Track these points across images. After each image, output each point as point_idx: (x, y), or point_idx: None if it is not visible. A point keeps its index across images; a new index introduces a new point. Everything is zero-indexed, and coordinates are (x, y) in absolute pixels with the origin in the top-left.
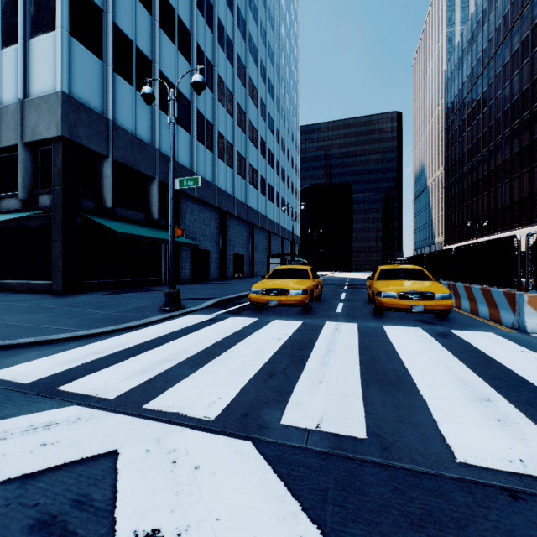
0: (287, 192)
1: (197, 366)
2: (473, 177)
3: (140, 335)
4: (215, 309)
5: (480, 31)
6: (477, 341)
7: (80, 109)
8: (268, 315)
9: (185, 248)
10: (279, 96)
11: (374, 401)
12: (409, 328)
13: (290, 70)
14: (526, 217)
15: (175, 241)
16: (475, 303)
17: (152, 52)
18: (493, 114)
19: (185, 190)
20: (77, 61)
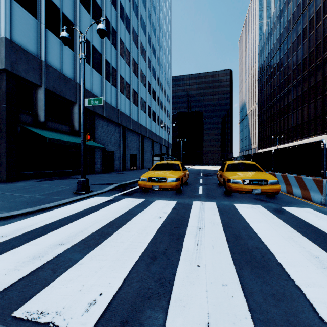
0: (164, 116)
1: (88, 248)
2: (274, 109)
3: (50, 216)
4: (114, 191)
5: (278, 22)
6: (305, 217)
7: (20, 51)
8: (152, 196)
9: (97, 150)
10: (159, 56)
11: (253, 290)
12: (253, 206)
13: (166, 40)
14: (306, 133)
15: (90, 145)
16: (290, 186)
17: (74, 18)
18: (286, 72)
19: (98, 111)
20: (17, 17)
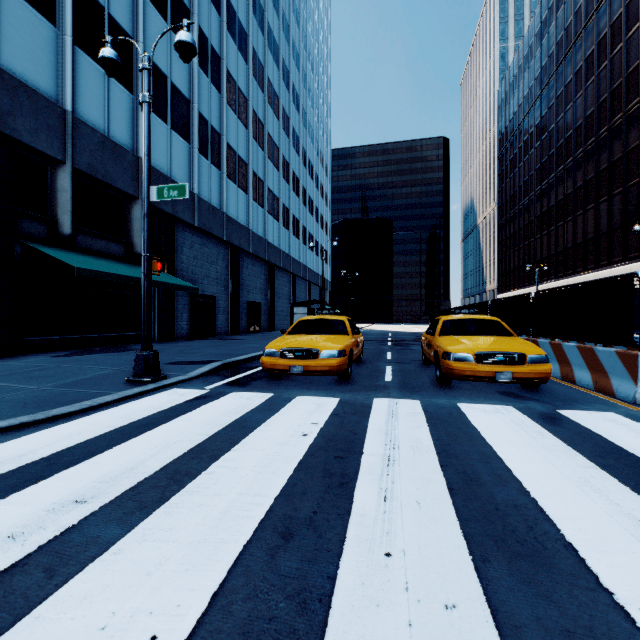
0: (316, 227)
1: (140, 512)
2: (531, 214)
3: (67, 432)
4: (212, 378)
5: (538, 45)
6: (607, 431)
7: (19, 90)
8: (290, 387)
9: (181, 293)
10: (306, 108)
11: (519, 621)
12: (497, 407)
13: (320, 78)
14: (591, 261)
15: (165, 282)
16: (568, 366)
17: (133, 26)
18: (554, 141)
19: (182, 216)
20: (14, 21)
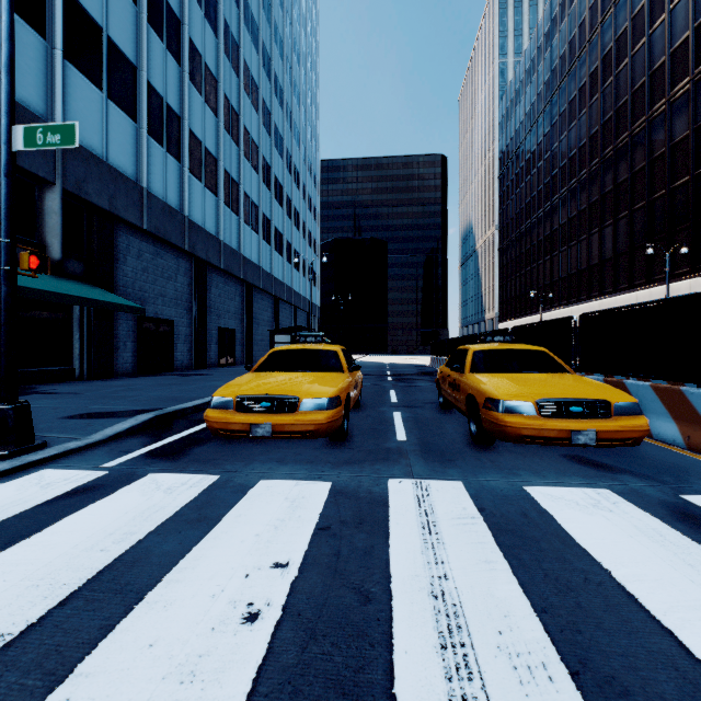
0: (302, 244)
1: None
2: (533, 238)
3: None
4: (130, 442)
5: (541, 59)
6: None
7: None
8: (251, 457)
9: (124, 316)
10: (292, 105)
11: None
12: (590, 494)
13: (307, 73)
14: (596, 288)
15: (91, 299)
16: None
17: None
18: (557, 161)
19: (124, 214)
20: None
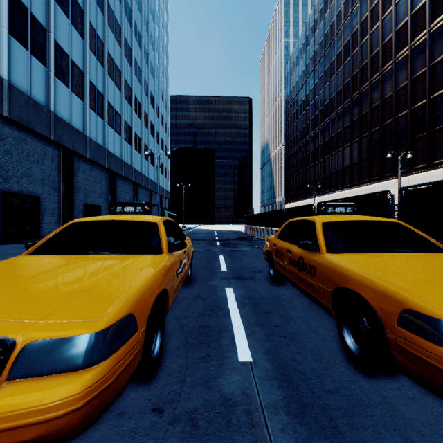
0: (156, 147)
1: None
2: (307, 150)
3: None
4: None
5: (312, 36)
6: None
7: None
8: None
9: None
10: (148, 48)
11: None
12: None
13: (160, 30)
14: (348, 182)
15: None
16: None
17: None
18: (323, 101)
19: None
20: None
